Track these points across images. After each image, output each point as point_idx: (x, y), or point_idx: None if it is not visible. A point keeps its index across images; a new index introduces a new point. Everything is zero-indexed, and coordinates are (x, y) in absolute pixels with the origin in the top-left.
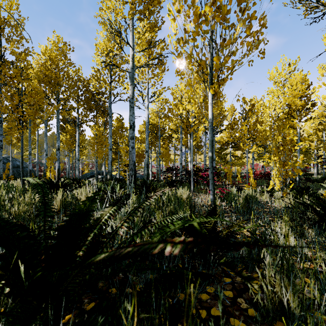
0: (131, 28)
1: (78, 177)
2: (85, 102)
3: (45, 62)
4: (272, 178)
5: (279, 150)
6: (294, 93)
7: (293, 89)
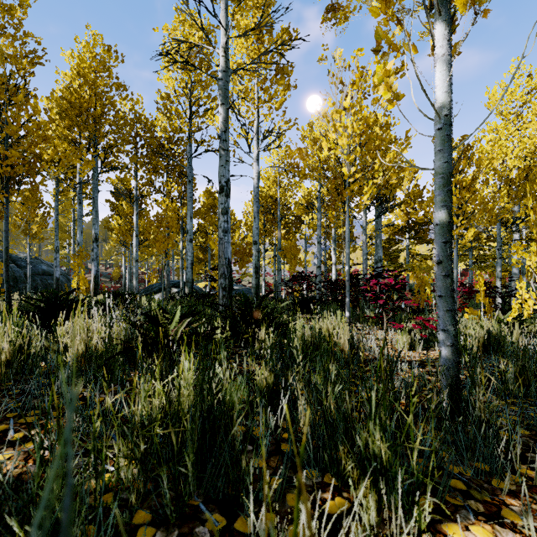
0: None
1: (137, 290)
2: (147, 159)
3: (71, 81)
4: (517, 295)
5: None
6: None
7: None
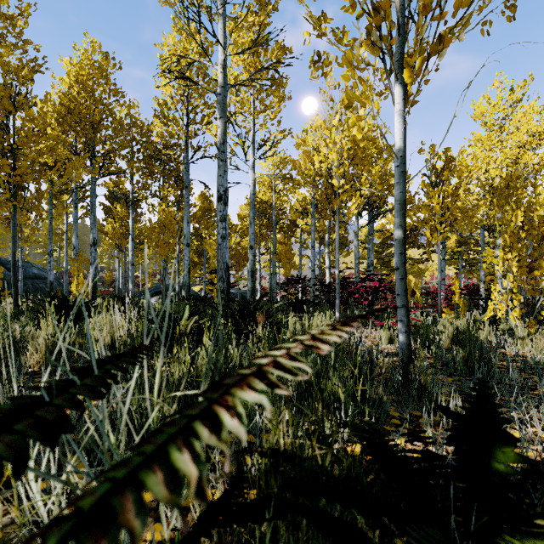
0: (221, 9)
1: (133, 294)
2: (144, 163)
3: (70, 88)
4: (492, 296)
5: (520, 237)
6: (522, 140)
7: (520, 134)
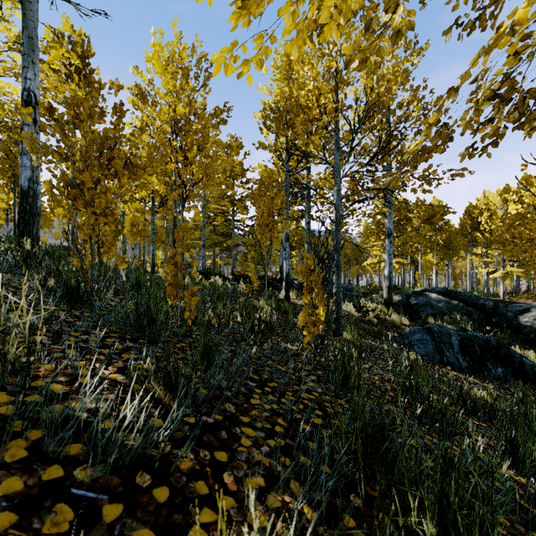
0: None
1: None
2: None
3: None
4: None
5: None
6: None
7: None
